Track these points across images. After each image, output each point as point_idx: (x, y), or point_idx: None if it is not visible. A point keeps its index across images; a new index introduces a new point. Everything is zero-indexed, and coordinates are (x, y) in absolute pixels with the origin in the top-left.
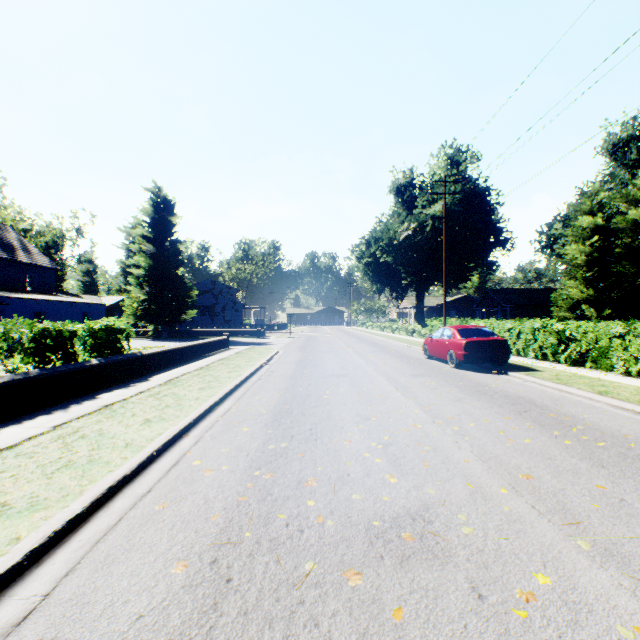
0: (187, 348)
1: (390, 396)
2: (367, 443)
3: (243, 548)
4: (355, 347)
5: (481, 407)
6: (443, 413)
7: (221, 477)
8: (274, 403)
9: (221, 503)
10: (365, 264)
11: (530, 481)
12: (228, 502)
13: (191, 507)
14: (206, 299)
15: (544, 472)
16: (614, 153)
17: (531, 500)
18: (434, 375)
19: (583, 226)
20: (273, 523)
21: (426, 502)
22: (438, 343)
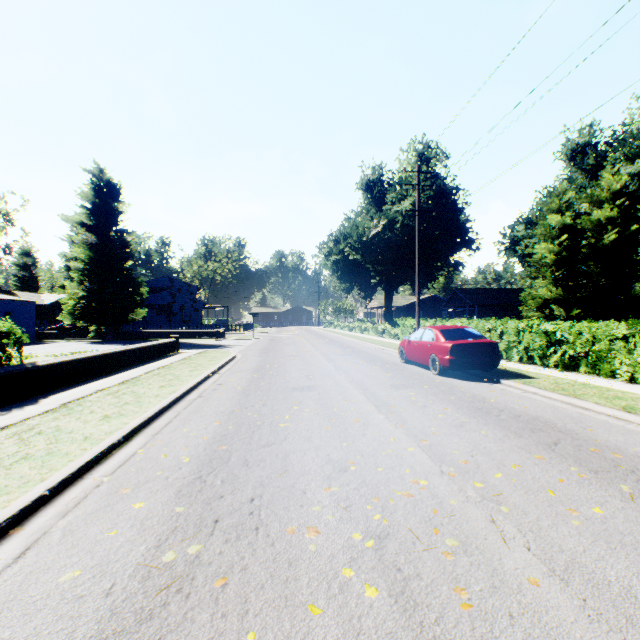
0: (115, 354)
1: (371, 421)
2: (346, 534)
3: None
4: (323, 349)
5: (495, 438)
6: (450, 452)
7: None
8: (207, 440)
9: None
10: (333, 262)
11: None
12: None
13: None
14: (162, 297)
15: None
16: (573, 158)
17: None
18: (418, 385)
19: (552, 225)
20: None
21: None
22: (418, 346)
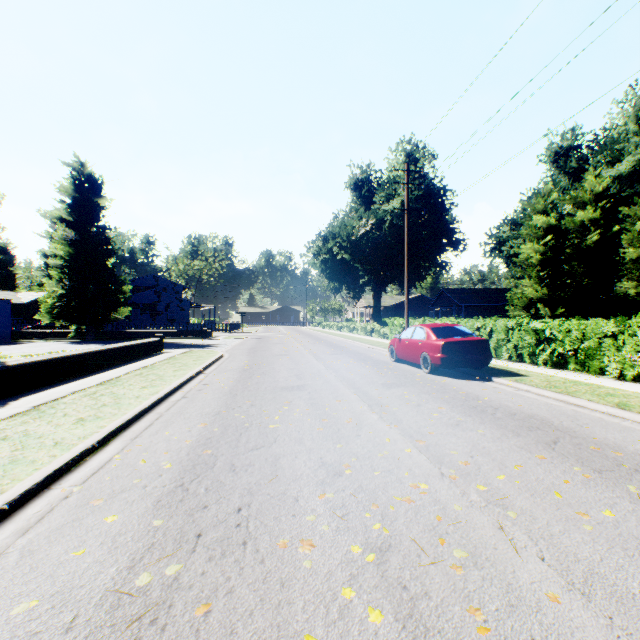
0: (94, 354)
1: (364, 421)
2: (344, 547)
3: None
4: (312, 349)
5: (493, 437)
6: (448, 452)
7: None
8: (190, 444)
9: None
10: (322, 261)
11: None
12: None
13: None
14: (146, 296)
15: None
16: (556, 161)
17: None
18: (410, 384)
19: (537, 225)
20: None
21: None
22: (408, 344)
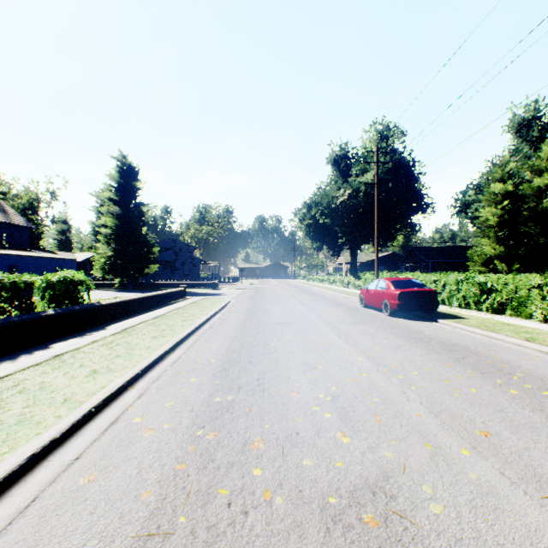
0: (146, 298)
1: (333, 343)
2: (315, 395)
3: (174, 542)
4: (298, 297)
5: (420, 354)
6: (386, 361)
7: (161, 438)
8: (223, 351)
9: (156, 474)
10: (306, 225)
11: (489, 439)
12: (164, 472)
13: (121, 480)
14: (167, 255)
15: (501, 427)
16: (519, 131)
17: (497, 464)
18: (371, 323)
19: (495, 192)
20: (213, 502)
21: (384, 469)
22: (373, 293)
